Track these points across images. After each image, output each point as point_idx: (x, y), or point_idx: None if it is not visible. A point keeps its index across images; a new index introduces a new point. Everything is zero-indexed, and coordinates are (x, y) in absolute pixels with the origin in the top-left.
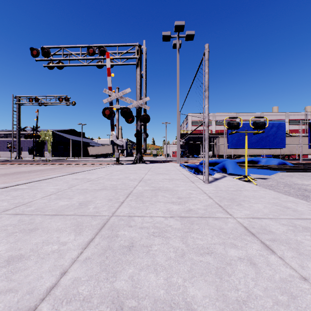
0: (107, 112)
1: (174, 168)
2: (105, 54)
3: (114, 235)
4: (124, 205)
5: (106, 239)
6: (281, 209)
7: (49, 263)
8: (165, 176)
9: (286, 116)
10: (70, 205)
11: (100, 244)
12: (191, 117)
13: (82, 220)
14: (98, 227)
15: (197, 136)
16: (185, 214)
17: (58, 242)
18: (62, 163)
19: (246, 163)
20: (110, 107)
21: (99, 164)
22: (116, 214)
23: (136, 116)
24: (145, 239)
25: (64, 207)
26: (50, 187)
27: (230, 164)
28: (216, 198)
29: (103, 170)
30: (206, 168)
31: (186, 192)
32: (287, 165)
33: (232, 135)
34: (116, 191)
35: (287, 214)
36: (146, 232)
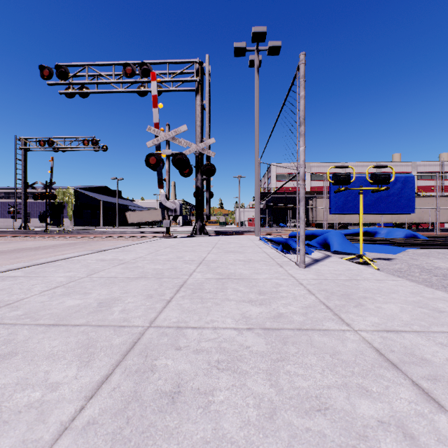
0: (153, 160)
1: (251, 243)
2: (149, 75)
3: (148, 368)
4: (171, 306)
5: (133, 377)
6: (430, 313)
7: (15, 435)
8: (238, 255)
9: (413, 167)
10: (82, 307)
11: (120, 388)
12: (276, 168)
13: (97, 336)
14: (123, 349)
15: (284, 196)
16: (272, 324)
17: (43, 384)
18: (87, 235)
19: (360, 236)
20: (157, 152)
21: (142, 238)
22: (157, 324)
23: (195, 166)
24: (202, 376)
25: (72, 309)
26: (58, 274)
27: (335, 237)
28: (320, 293)
29: (146, 247)
30: (301, 244)
31: (271, 282)
32: (419, 238)
33: (336, 194)
34: (161, 280)
35: (443, 323)
36: (205, 361)
